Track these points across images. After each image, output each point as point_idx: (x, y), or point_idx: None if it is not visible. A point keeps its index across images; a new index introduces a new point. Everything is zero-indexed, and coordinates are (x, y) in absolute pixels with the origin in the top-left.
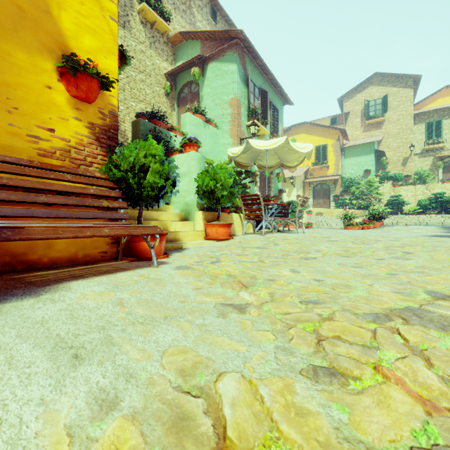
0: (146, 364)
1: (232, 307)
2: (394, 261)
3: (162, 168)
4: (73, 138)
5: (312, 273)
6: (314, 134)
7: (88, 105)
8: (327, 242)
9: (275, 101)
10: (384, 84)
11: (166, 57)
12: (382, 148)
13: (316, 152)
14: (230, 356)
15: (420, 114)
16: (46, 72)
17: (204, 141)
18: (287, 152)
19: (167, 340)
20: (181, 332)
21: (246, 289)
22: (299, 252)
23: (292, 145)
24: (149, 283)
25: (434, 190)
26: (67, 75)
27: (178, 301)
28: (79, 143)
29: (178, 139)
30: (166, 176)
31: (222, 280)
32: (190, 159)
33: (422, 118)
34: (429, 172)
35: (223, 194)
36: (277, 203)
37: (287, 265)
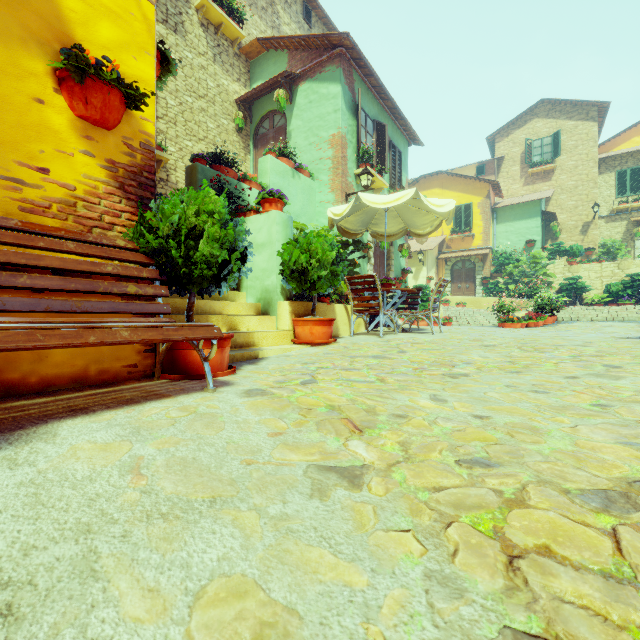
0: (154, 634)
1: (337, 474)
2: (595, 382)
3: (224, 232)
4: (81, 184)
5: (468, 404)
6: (453, 189)
7: (105, 133)
8: (480, 349)
9: (396, 140)
10: (555, 116)
11: (237, 75)
12: (551, 208)
13: (456, 214)
14: (336, 603)
15: (607, 158)
16: (35, 77)
17: (293, 198)
18: (416, 213)
19: (209, 560)
20: (239, 538)
21: (360, 434)
22: (440, 365)
23: (424, 201)
24: (195, 422)
25: (629, 269)
26: (70, 82)
27: (240, 461)
28: (90, 192)
29: (255, 194)
30: (231, 246)
31: (319, 416)
32: (271, 223)
33: (611, 165)
34: (622, 243)
35: (320, 275)
36: (401, 289)
37: (424, 388)
